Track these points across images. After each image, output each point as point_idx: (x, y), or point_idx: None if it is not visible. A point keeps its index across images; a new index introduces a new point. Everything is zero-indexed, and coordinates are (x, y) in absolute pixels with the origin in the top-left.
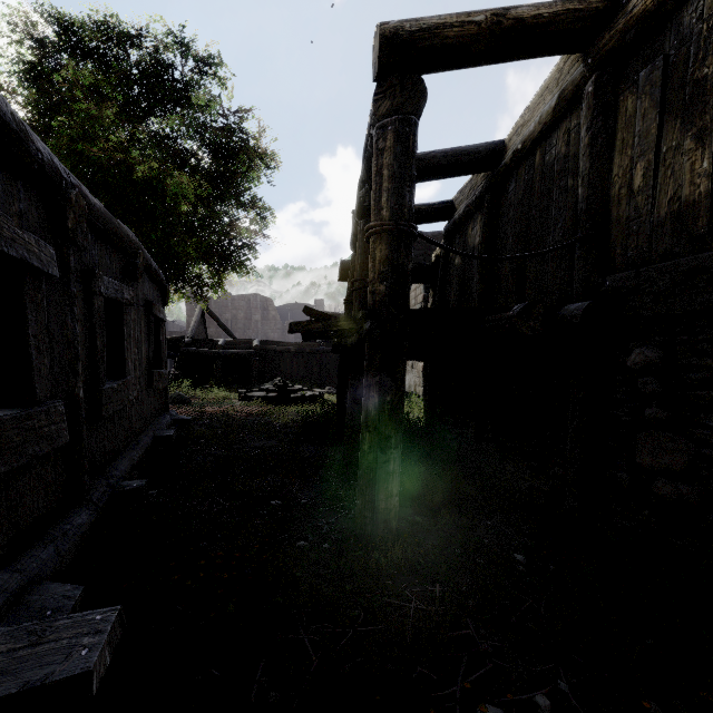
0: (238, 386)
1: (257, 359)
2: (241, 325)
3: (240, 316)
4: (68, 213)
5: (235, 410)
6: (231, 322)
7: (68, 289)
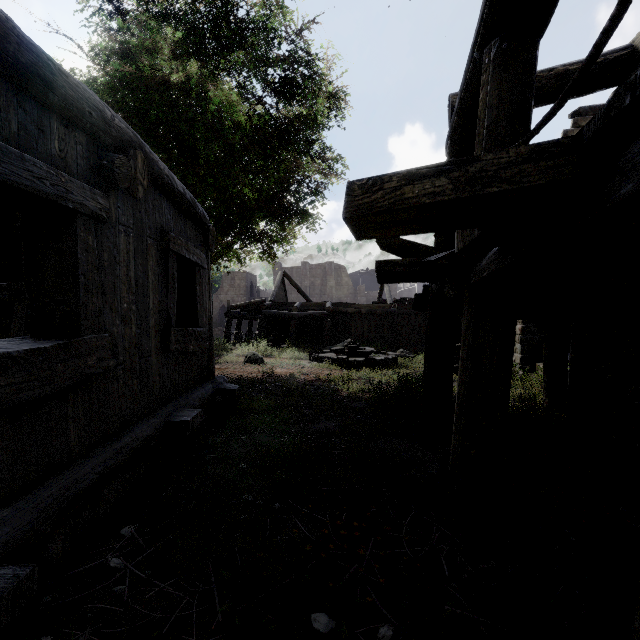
0: (312, 346)
1: (329, 320)
2: (317, 291)
3: (316, 283)
4: None
5: (303, 373)
6: (309, 288)
7: None
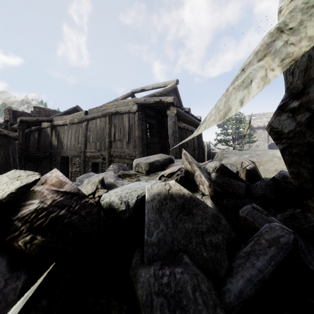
0: None
1: None
2: None
3: None
4: None
5: None
6: None
7: None
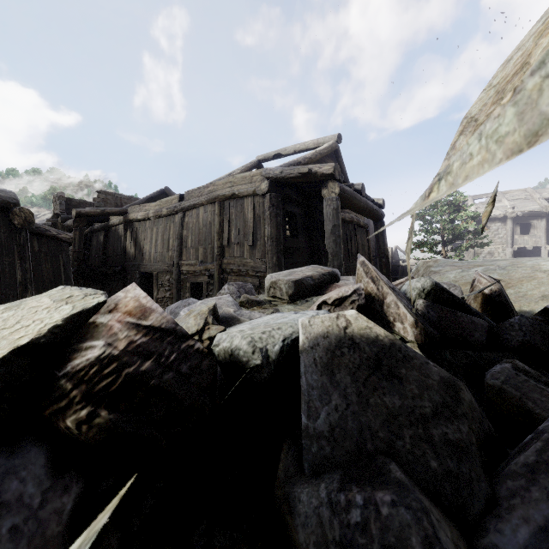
0: None
1: None
2: None
3: None
4: None
5: None
6: None
7: None
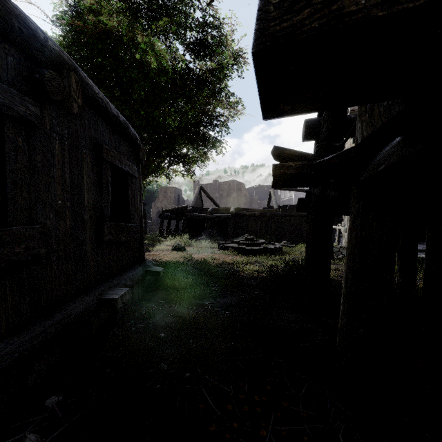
0: (220, 238)
1: (233, 220)
2: (224, 200)
3: (224, 195)
4: None
5: (213, 258)
6: (218, 199)
7: None
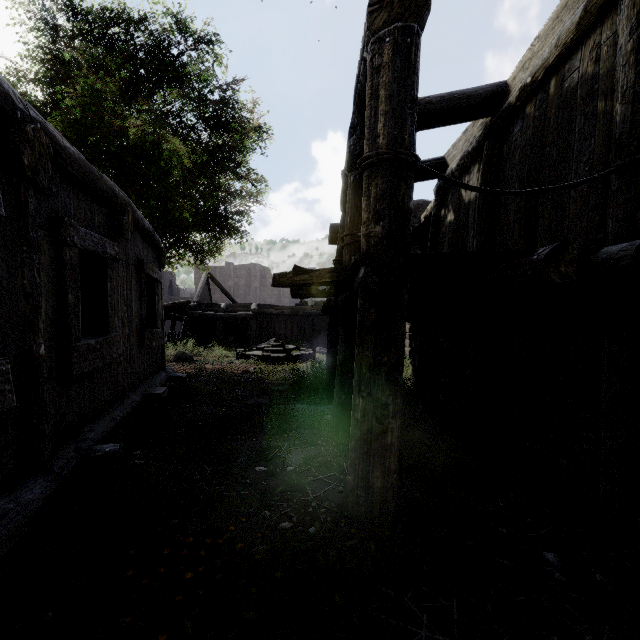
0: (238, 345)
1: (255, 321)
2: (242, 292)
3: (241, 284)
4: (23, 147)
5: (232, 368)
6: (233, 289)
7: (25, 233)
